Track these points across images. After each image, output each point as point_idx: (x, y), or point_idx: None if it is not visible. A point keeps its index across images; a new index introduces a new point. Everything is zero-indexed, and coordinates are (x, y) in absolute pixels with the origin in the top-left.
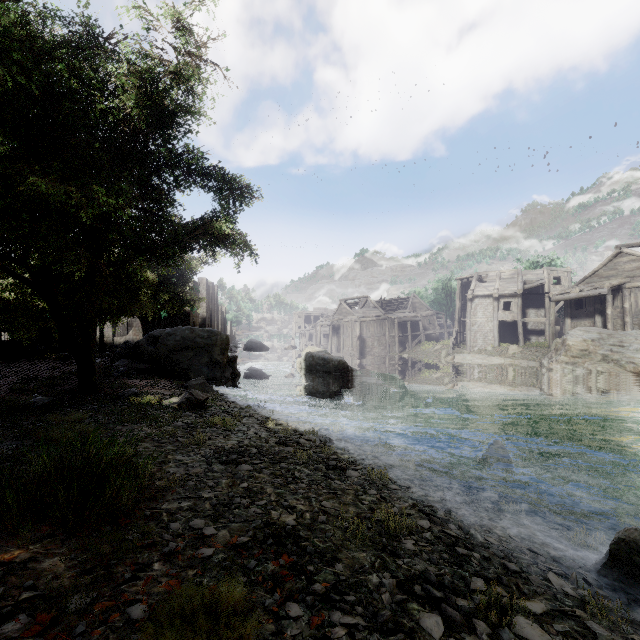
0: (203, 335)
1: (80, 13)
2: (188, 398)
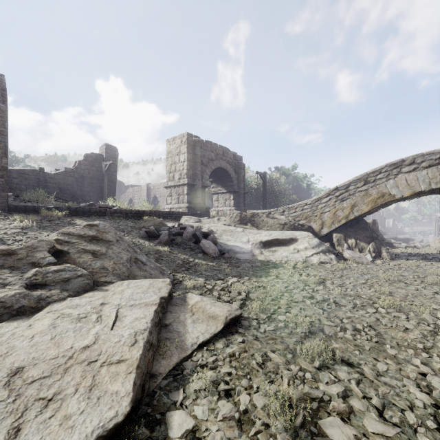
0: None
1: (296, 177)
2: None
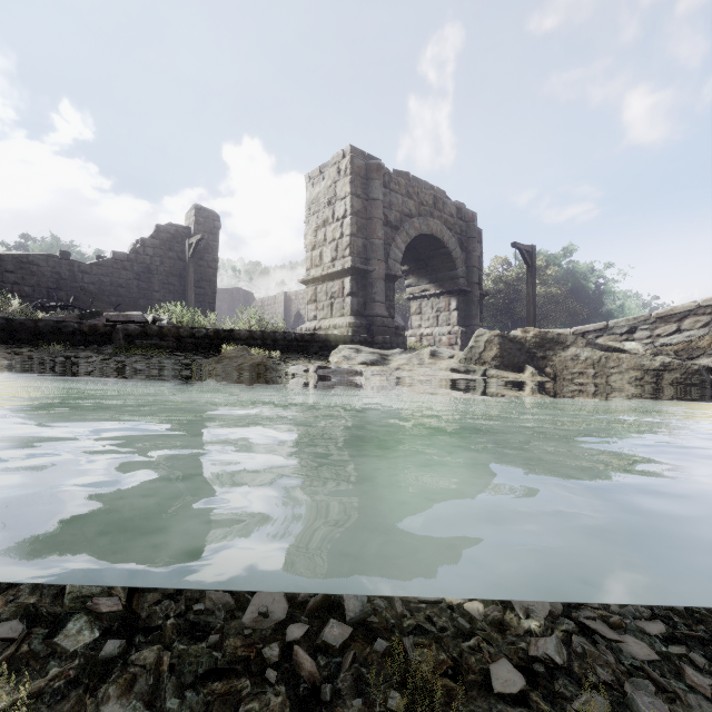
0: None
1: (573, 269)
2: None
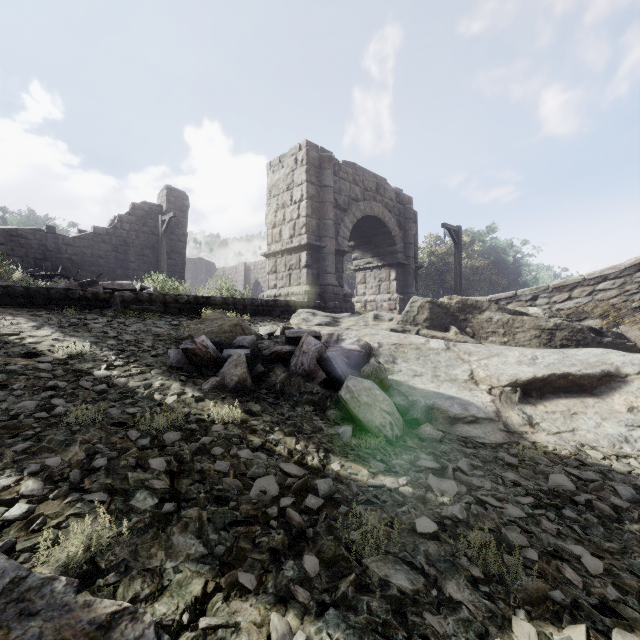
0: None
1: (495, 245)
2: None
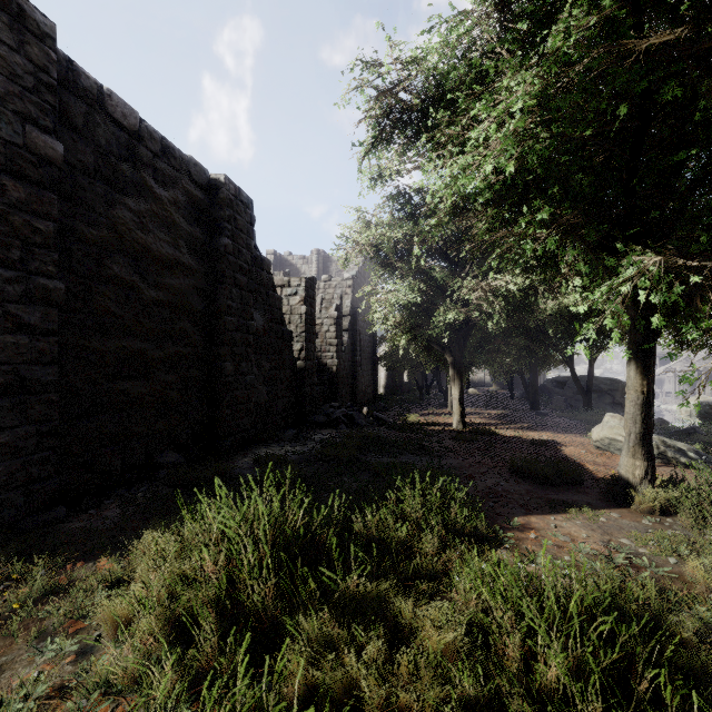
0: (606, 382)
1: None
2: (661, 421)
